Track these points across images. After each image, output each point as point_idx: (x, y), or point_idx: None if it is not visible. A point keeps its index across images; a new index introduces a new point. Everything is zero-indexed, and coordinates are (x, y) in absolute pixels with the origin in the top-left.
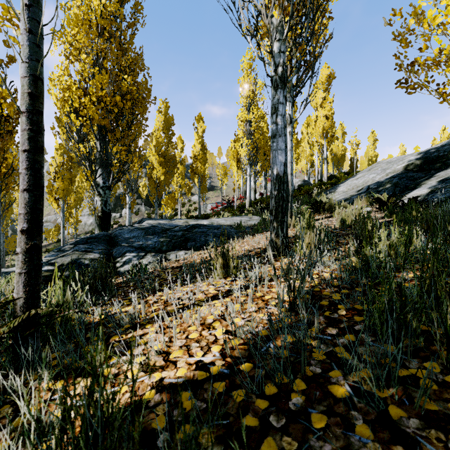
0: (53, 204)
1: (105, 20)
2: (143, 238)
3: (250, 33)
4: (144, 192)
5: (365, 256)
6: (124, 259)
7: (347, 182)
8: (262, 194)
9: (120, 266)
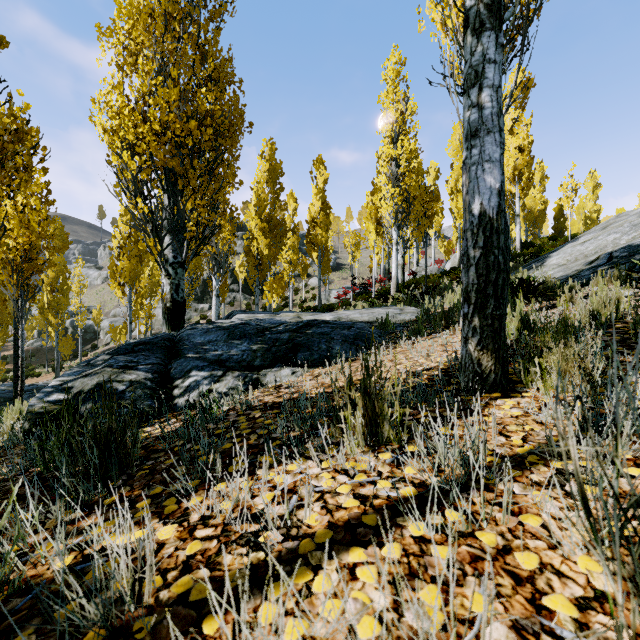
0: (117, 292)
1: (174, 5)
2: (223, 344)
3: None
4: (242, 273)
5: None
6: (188, 381)
7: (564, 249)
8: (414, 273)
9: (179, 394)
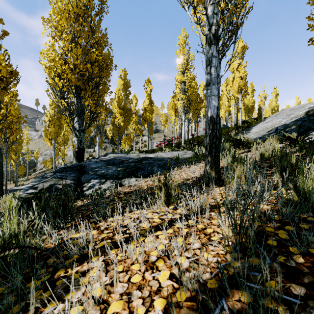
0: (48, 143)
1: (80, 9)
2: (104, 168)
3: (188, 0)
4: (110, 134)
5: (304, 190)
6: (89, 184)
7: (259, 125)
8: (193, 135)
9: (86, 189)
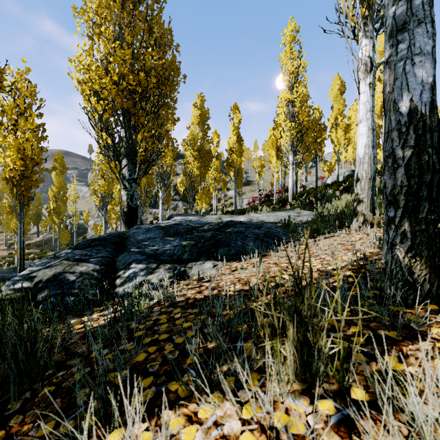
0: (96, 201)
1: None
2: (160, 241)
3: None
4: (181, 188)
5: None
6: (128, 272)
7: None
8: (304, 186)
9: (120, 283)
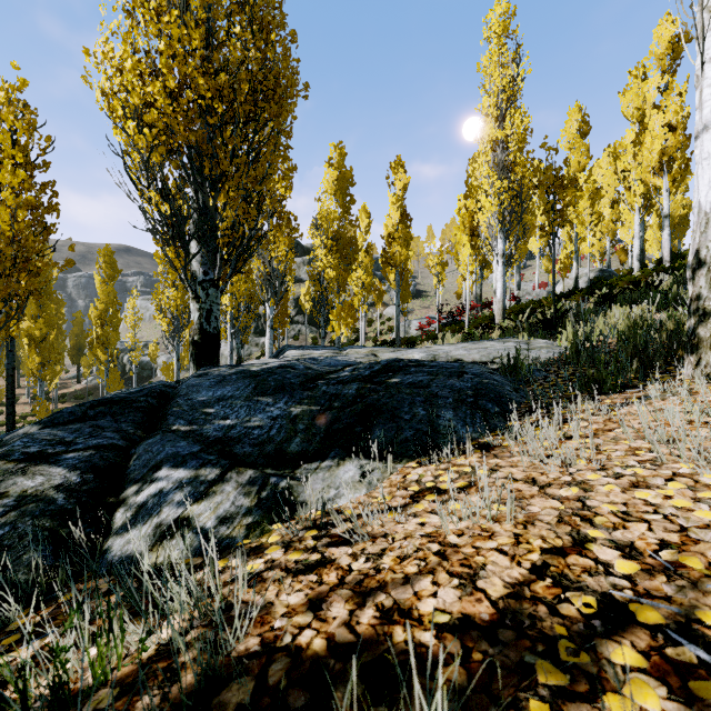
0: (162, 324)
1: None
2: (242, 405)
3: None
4: (307, 303)
5: None
6: (146, 492)
7: None
8: (516, 298)
9: (120, 525)
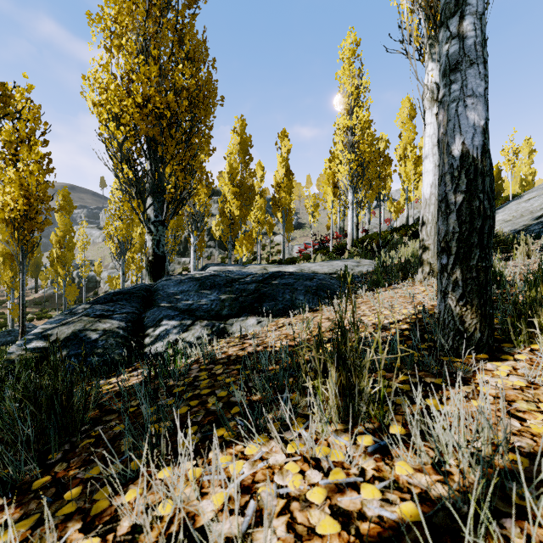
0: (112, 248)
1: None
2: (194, 294)
3: None
4: (217, 232)
5: None
6: (158, 330)
7: (509, 206)
8: (366, 231)
9: (150, 343)
